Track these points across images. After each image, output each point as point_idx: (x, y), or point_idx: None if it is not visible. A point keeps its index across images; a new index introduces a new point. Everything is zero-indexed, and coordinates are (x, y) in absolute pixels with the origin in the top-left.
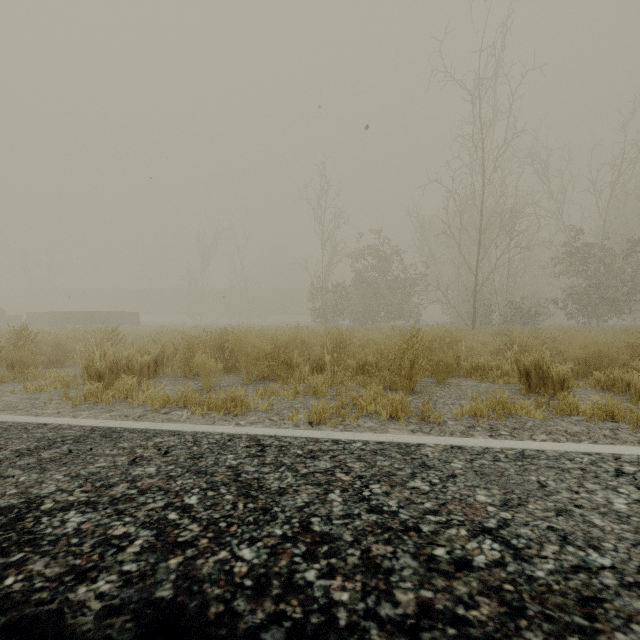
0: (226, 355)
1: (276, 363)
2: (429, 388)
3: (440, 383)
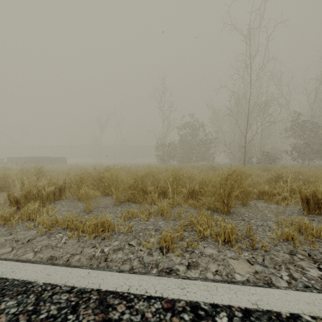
0: (106, 184)
1: (136, 191)
2: (238, 209)
3: (244, 205)
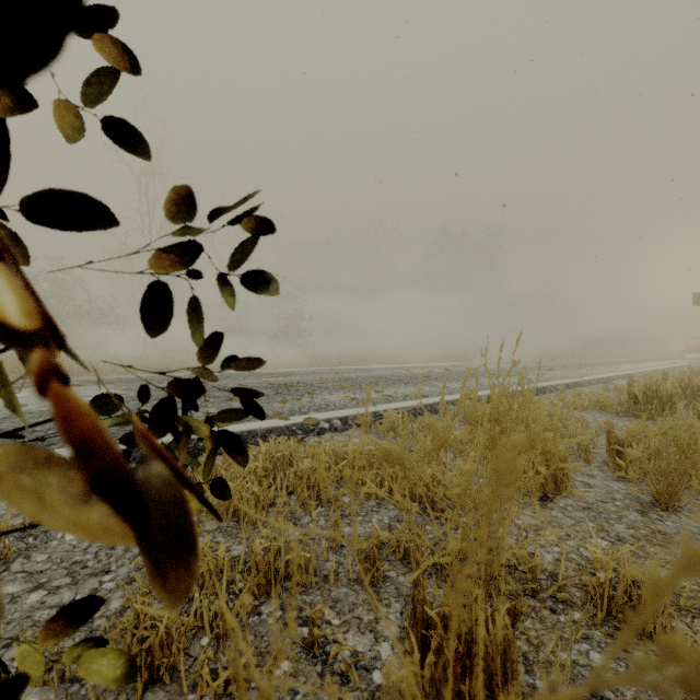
0: None
1: None
2: None
3: None
